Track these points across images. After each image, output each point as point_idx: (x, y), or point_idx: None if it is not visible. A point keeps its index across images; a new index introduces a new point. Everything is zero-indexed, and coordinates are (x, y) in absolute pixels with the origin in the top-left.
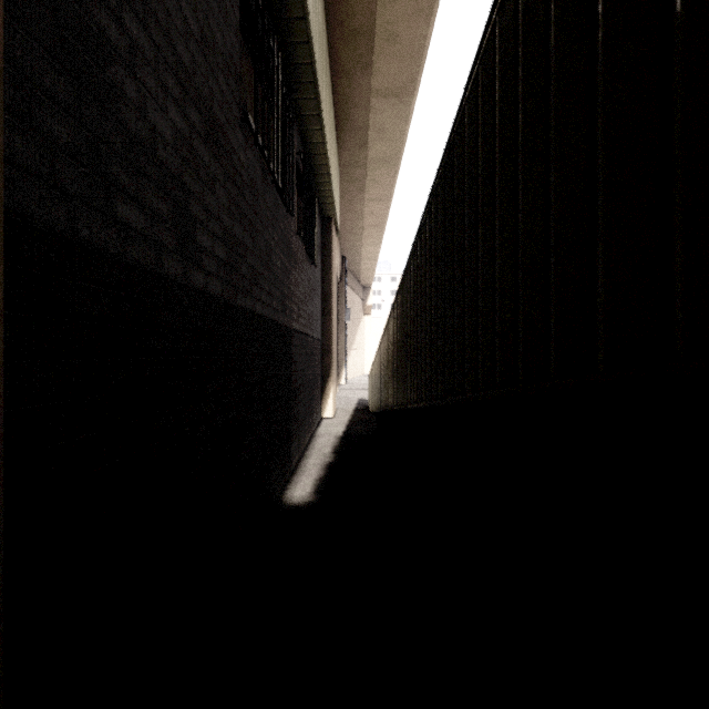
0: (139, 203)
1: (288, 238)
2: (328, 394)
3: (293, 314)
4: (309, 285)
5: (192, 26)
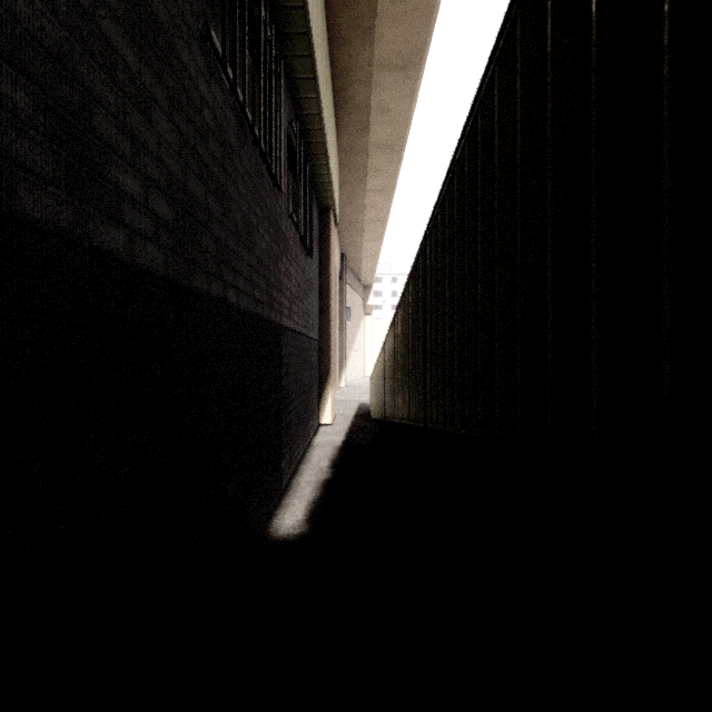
0: None
1: (277, 219)
2: (326, 399)
3: (283, 308)
4: (304, 278)
5: None
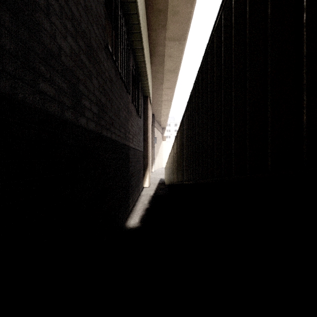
0: (51, 82)
1: (128, 104)
2: (146, 176)
3: (130, 139)
4: (137, 126)
5: None
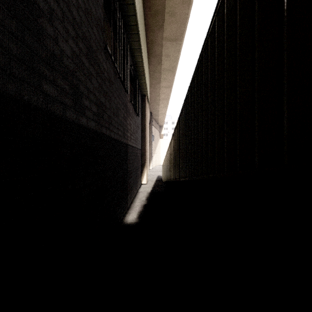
0: (54, 84)
1: (126, 103)
2: (144, 173)
3: (128, 137)
4: (135, 125)
5: (80, 3)
